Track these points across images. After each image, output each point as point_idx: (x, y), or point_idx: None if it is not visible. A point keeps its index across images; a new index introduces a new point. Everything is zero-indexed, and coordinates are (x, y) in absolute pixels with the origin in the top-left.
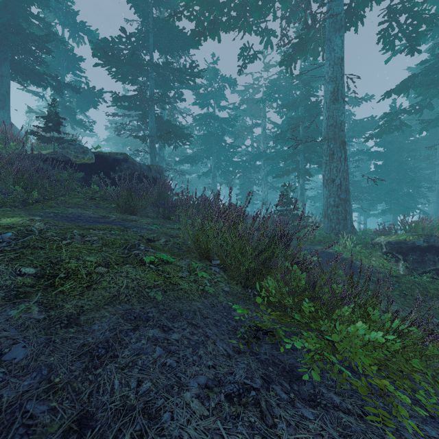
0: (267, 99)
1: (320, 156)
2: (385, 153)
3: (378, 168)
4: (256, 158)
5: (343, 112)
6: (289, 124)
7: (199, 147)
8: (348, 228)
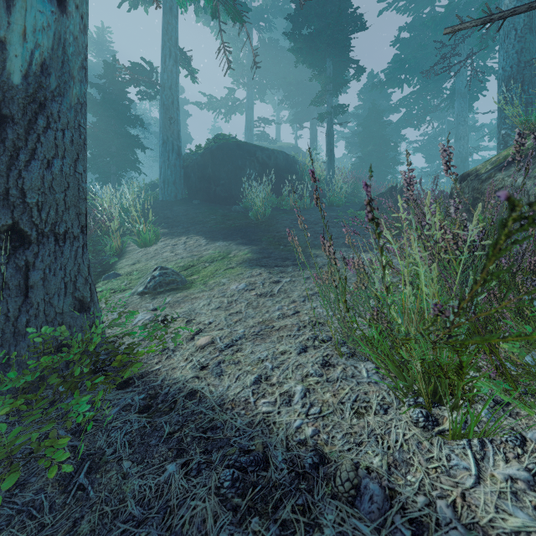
0: None
1: None
2: None
3: None
4: None
5: None
6: None
7: None
8: None
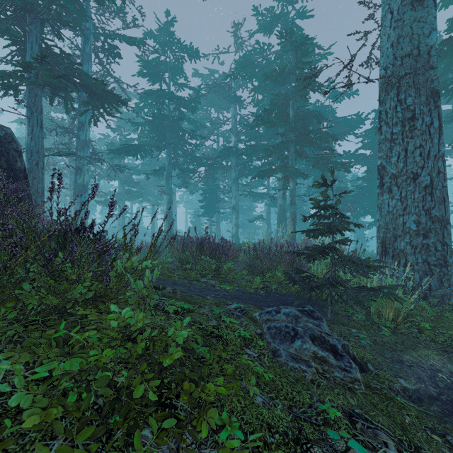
0: (240, 75)
1: (324, 148)
2: (375, 157)
3: (369, 173)
4: (224, 154)
5: (435, 26)
6: (273, 105)
7: (147, 134)
8: (450, 285)
